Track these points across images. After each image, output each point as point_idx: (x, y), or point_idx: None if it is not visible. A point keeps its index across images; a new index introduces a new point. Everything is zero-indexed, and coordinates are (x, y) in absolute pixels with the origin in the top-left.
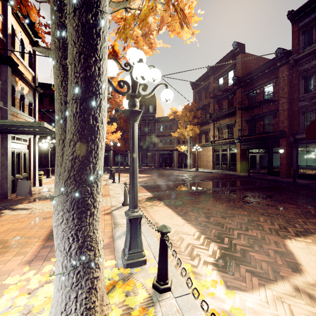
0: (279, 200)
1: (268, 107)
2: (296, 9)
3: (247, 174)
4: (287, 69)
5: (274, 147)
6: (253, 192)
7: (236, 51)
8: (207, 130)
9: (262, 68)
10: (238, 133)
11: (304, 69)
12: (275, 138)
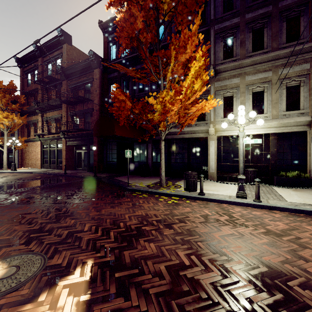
0: (29, 201)
1: (87, 105)
2: (104, 22)
3: (71, 171)
4: (99, 73)
5: (91, 144)
6: (19, 195)
7: (61, 38)
8: (35, 121)
9: (81, 65)
10: (64, 127)
11: (111, 78)
12: (91, 135)
